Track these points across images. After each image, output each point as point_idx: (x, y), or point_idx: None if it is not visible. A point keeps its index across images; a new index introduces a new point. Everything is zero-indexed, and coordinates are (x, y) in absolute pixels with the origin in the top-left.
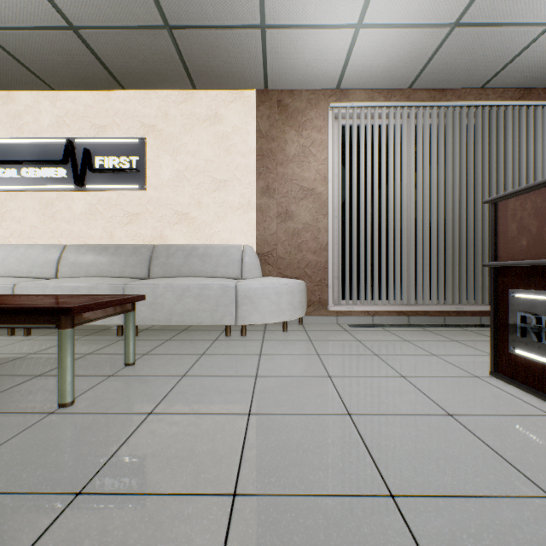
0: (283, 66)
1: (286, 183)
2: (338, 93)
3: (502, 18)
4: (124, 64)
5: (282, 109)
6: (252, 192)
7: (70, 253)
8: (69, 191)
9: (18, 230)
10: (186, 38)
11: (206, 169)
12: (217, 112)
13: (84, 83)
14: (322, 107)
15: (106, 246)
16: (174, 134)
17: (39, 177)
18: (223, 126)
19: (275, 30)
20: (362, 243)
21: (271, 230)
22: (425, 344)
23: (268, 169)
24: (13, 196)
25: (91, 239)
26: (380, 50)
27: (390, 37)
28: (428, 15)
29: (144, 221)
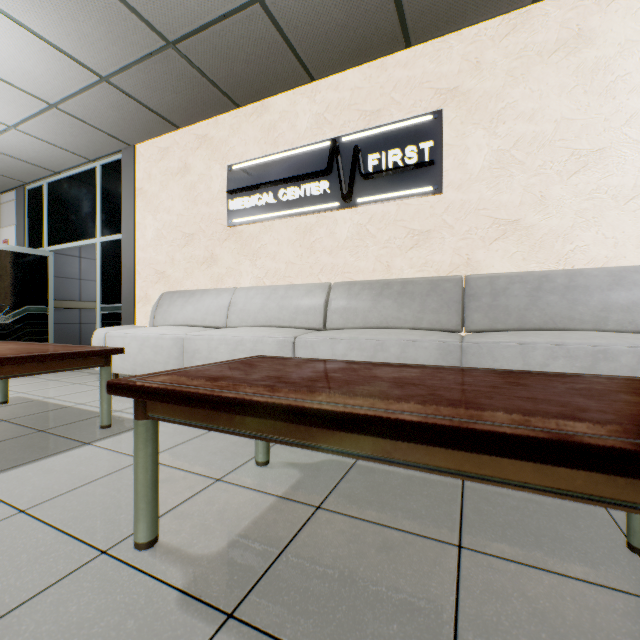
0: None
1: None
2: None
3: None
4: None
5: None
6: None
7: (338, 294)
8: (330, 211)
9: (272, 269)
10: None
11: (554, 137)
12: (579, 28)
13: (356, 53)
14: None
15: (385, 282)
16: (491, 92)
17: (297, 197)
18: (595, 50)
19: None
20: None
21: None
22: None
23: None
24: (267, 227)
25: (359, 274)
26: None
27: None
28: None
29: (438, 241)
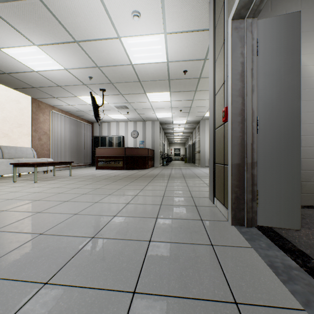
0: (48, 100)
1: (40, 129)
2: (52, 107)
3: (88, 113)
4: (1, 78)
5: (39, 106)
6: (30, 130)
7: None
8: None
9: None
10: (35, 89)
11: (15, 119)
12: (19, 99)
13: None
14: (49, 109)
15: None
16: (2, 102)
17: None
18: (21, 105)
19: (57, 99)
20: (59, 149)
21: (37, 143)
22: (81, 170)
23: (36, 124)
24: None
25: None
26: (69, 107)
27: (73, 107)
28: (81, 109)
29: None
